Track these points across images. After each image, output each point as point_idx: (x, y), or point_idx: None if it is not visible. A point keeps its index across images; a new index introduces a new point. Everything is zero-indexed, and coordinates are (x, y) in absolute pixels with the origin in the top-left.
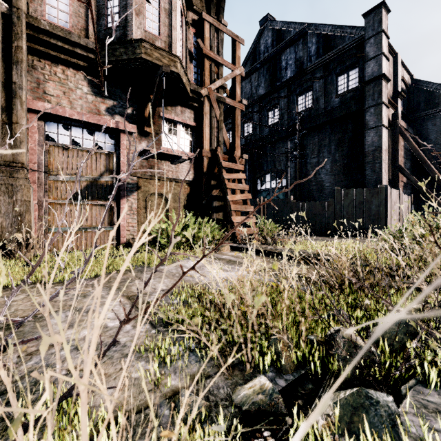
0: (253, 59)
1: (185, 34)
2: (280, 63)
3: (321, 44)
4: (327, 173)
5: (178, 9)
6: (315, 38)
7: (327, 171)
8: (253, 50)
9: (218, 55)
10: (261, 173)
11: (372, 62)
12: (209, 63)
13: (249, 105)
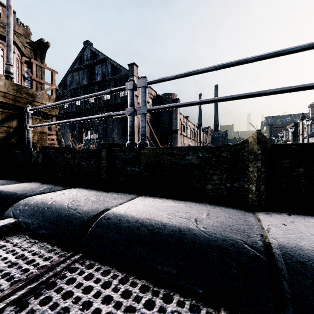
0: (80, 61)
1: (20, 68)
2: (95, 70)
3: (113, 69)
4: (116, 134)
5: (15, 60)
6: (111, 65)
7: (116, 133)
8: (80, 56)
9: (42, 79)
10: (85, 129)
11: None
12: (35, 83)
13: (78, 88)
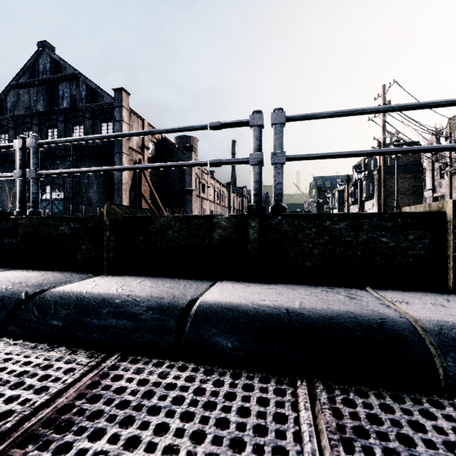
0: (32, 73)
1: None
2: (58, 91)
3: (89, 93)
4: (95, 193)
5: None
6: (85, 87)
7: (95, 191)
8: (31, 64)
9: None
10: (41, 184)
11: (118, 123)
12: None
13: (28, 115)
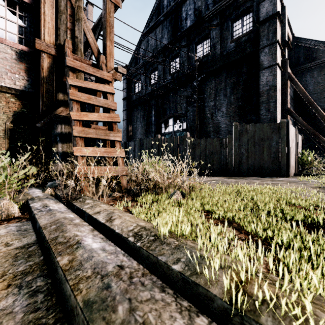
0: (157, 14)
1: None
2: (181, 14)
3: None
4: (223, 115)
5: None
6: None
7: (223, 113)
8: (157, 5)
9: None
10: (165, 117)
11: (267, 2)
12: None
13: (154, 55)
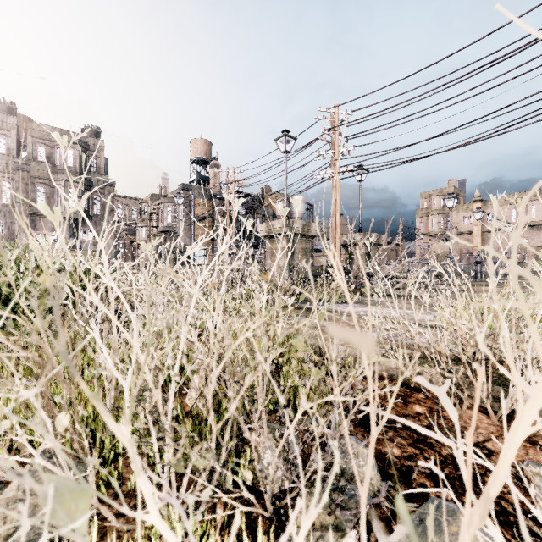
0: None
1: None
2: None
3: None
4: None
5: None
6: None
7: None
8: None
9: None
10: None
11: None
12: None
13: None
